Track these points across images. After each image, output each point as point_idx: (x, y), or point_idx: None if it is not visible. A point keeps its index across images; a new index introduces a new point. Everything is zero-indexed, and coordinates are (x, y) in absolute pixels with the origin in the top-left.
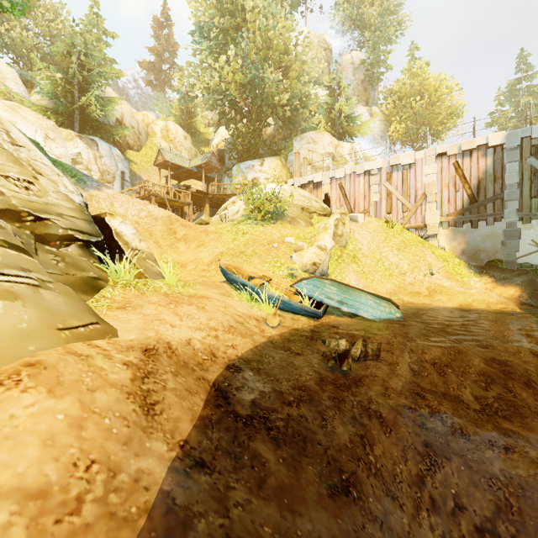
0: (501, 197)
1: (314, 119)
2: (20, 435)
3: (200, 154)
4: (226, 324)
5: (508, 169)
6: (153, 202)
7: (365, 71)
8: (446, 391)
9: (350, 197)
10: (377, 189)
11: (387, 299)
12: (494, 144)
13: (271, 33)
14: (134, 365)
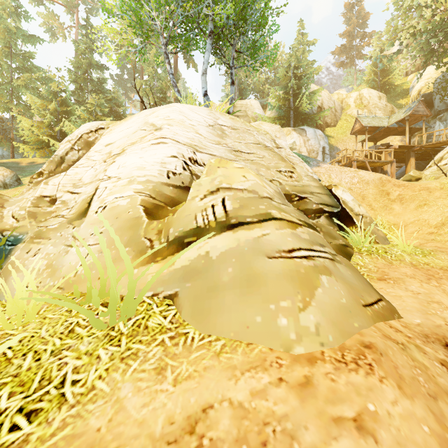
0: None
1: None
2: (406, 443)
3: (396, 108)
4: None
5: None
6: (354, 167)
7: None
8: None
9: None
10: None
11: None
12: None
13: None
14: None
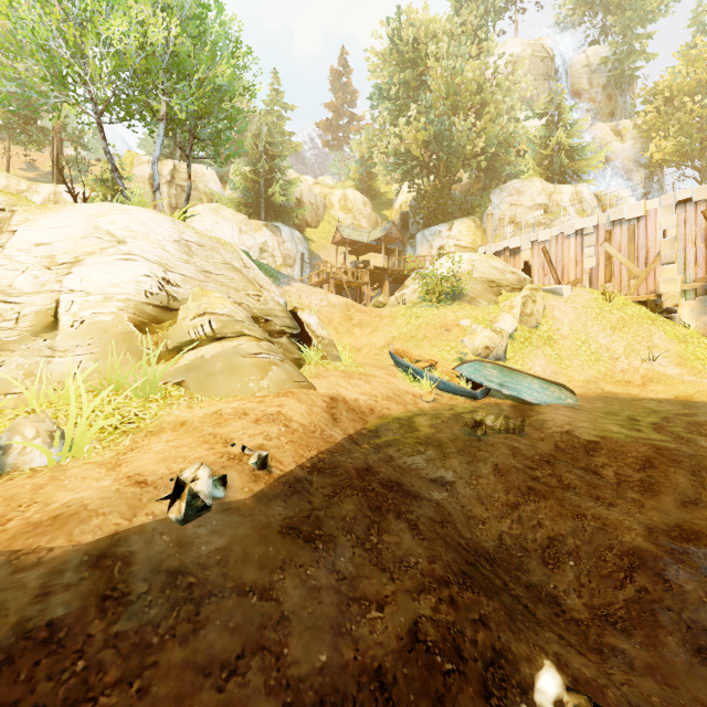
0: None
1: (523, 160)
2: (294, 410)
3: (381, 219)
4: (385, 394)
5: None
6: (331, 285)
7: (608, 72)
8: (586, 466)
9: (557, 264)
10: (593, 252)
11: (560, 385)
12: None
13: (457, 78)
14: (327, 402)
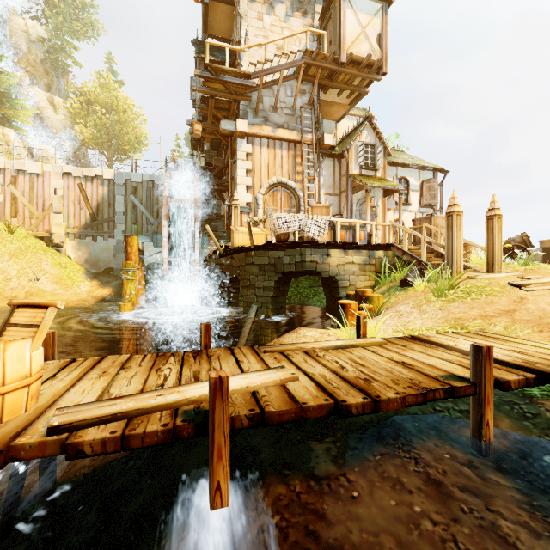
0: (113, 219)
1: None
2: None
3: None
4: None
5: (118, 200)
6: None
7: (46, 52)
8: None
9: None
10: (0, 190)
11: None
12: (107, 178)
13: None
14: None
